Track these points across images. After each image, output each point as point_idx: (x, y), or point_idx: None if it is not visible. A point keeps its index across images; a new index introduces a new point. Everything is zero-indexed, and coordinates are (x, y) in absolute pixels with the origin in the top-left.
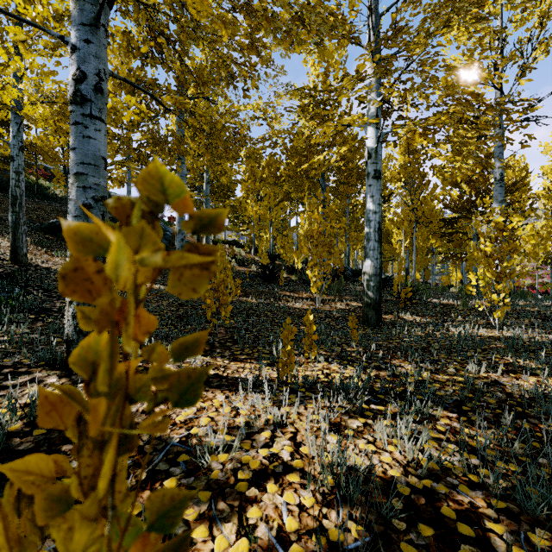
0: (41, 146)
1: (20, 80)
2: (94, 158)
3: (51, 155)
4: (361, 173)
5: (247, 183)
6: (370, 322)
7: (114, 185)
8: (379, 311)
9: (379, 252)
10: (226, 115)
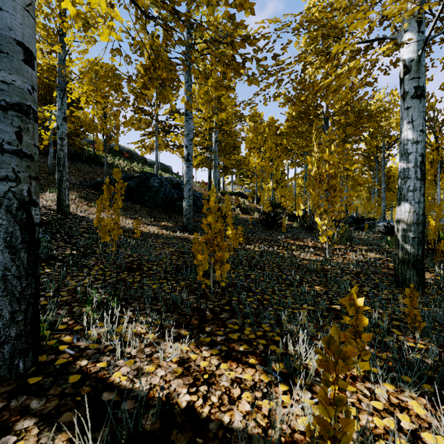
0: (83, 118)
1: (63, 63)
2: (1, 41)
3: (91, 125)
4: (370, 115)
5: (250, 137)
6: (408, 284)
7: (146, 151)
8: (422, 271)
9: (422, 193)
10: (219, 3)
